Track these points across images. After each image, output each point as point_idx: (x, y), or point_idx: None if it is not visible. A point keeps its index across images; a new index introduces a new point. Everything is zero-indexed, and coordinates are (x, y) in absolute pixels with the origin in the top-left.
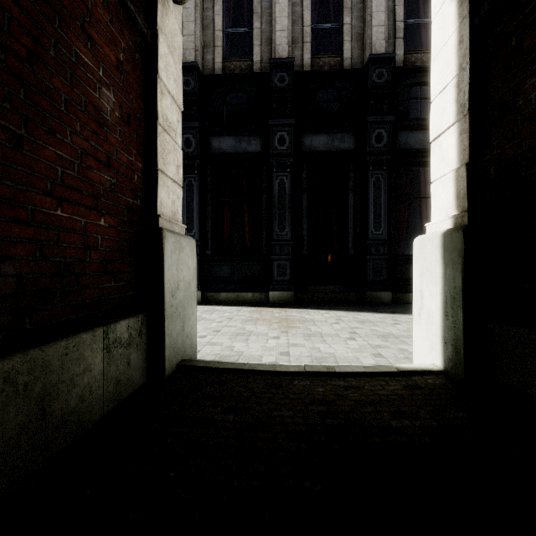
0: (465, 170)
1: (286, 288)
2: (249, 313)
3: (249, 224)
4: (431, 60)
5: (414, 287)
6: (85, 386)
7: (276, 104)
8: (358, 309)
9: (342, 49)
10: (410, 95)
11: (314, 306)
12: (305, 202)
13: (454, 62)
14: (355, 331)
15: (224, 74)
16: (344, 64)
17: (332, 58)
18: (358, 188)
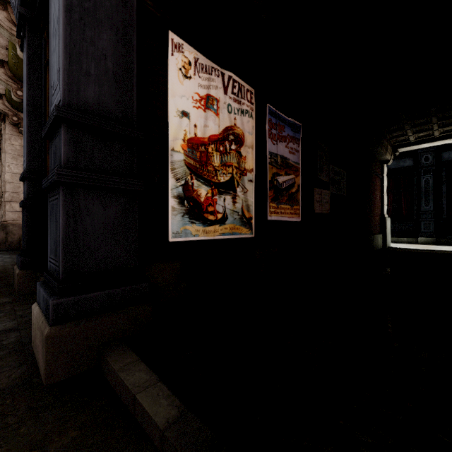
0: None
1: (430, 236)
2: (406, 245)
3: (404, 202)
4: None
5: None
6: (378, 242)
7: None
8: None
9: None
10: None
11: (449, 245)
12: (444, 189)
13: None
14: None
15: None
16: None
17: None
18: None
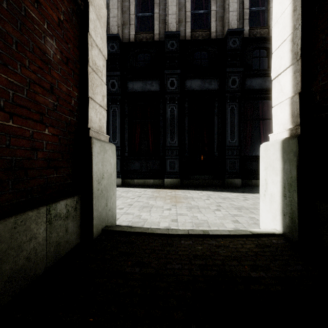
0: (298, 97)
1: (175, 176)
2: (152, 193)
3: (151, 136)
4: (272, 25)
5: (260, 177)
6: (30, 250)
7: (169, 60)
8: (221, 190)
9: (210, 26)
10: (253, 55)
11: (192, 188)
12: (187, 122)
13: (289, 24)
14: (220, 204)
15: (136, 42)
16: (211, 35)
17: (204, 32)
18: (220, 113)
